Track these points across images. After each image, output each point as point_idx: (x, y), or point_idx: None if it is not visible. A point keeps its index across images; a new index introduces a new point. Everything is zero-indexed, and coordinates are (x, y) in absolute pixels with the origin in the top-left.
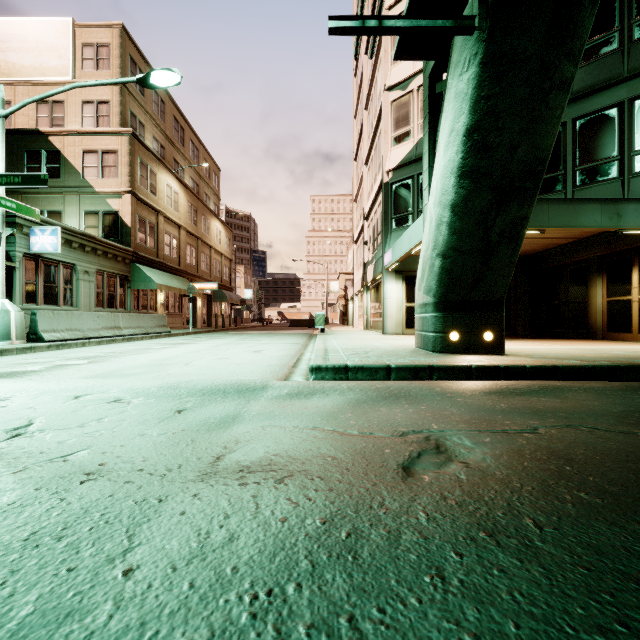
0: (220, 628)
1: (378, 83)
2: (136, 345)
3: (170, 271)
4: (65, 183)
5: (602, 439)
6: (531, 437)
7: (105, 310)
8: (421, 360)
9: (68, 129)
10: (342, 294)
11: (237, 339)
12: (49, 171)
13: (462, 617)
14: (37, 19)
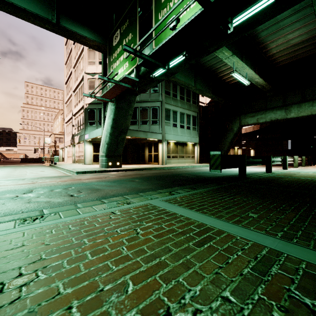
0: (96, 181)
1: (81, 65)
2: None
3: None
4: None
5: (127, 175)
6: (120, 175)
7: None
8: (103, 169)
9: None
10: (53, 145)
11: (12, 168)
12: None
13: (111, 180)
14: None
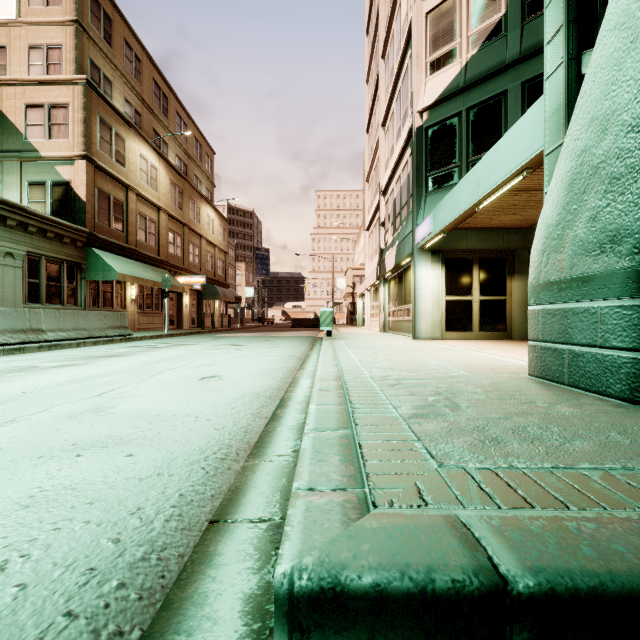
0: None
1: (402, 7)
2: (30, 359)
3: (145, 260)
4: (3, 146)
5: None
6: None
7: (43, 306)
8: None
9: (6, 77)
10: (350, 291)
11: (209, 346)
12: None
13: None
14: None
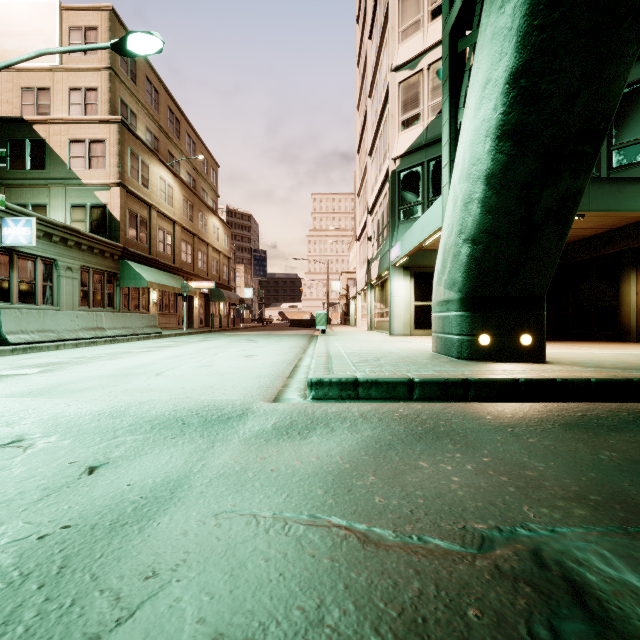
0: None
1: (383, 66)
2: (115, 348)
3: (164, 269)
4: (50, 174)
5: None
6: None
7: (91, 309)
8: (449, 371)
9: (53, 117)
10: (344, 293)
11: (231, 341)
12: (33, 162)
13: None
14: (21, 1)
